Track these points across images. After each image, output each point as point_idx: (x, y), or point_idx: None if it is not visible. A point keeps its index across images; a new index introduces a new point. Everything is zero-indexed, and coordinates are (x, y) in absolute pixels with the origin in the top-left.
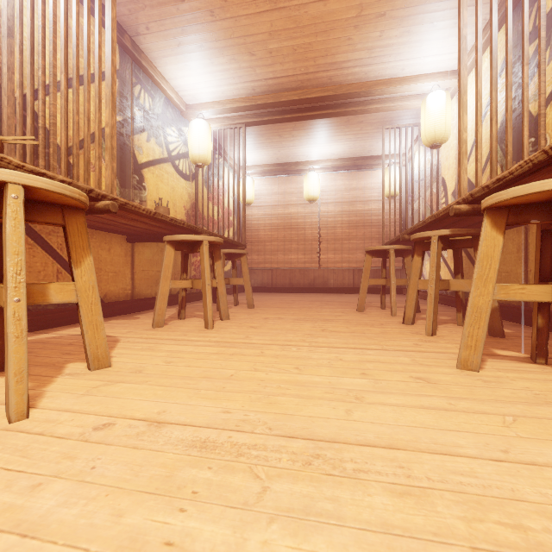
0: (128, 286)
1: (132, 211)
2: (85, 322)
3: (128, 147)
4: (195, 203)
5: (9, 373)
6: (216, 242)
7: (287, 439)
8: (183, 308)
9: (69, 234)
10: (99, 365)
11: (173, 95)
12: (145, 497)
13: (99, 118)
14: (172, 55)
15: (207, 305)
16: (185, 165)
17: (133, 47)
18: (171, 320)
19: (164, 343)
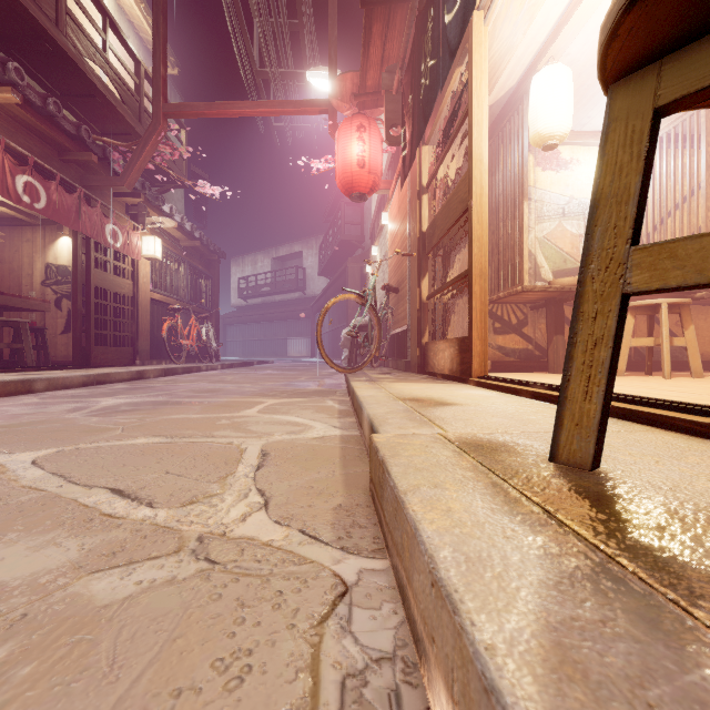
0: None
1: None
2: (689, 355)
3: None
4: None
5: (664, 364)
6: None
7: None
8: None
9: (682, 316)
10: (697, 376)
11: None
12: None
13: None
14: None
15: None
16: None
17: None
18: None
19: None
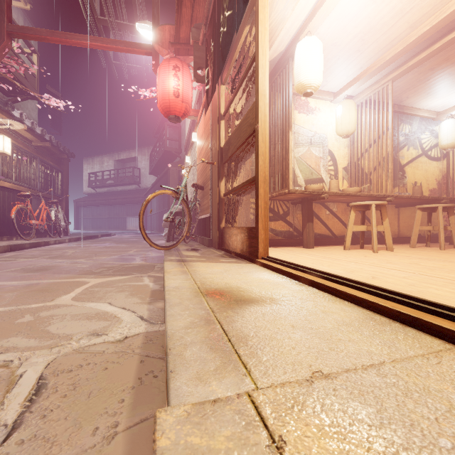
0: (396, 230)
1: (399, 198)
2: (386, 237)
3: (396, 160)
4: (446, 174)
5: (374, 243)
6: (448, 206)
7: (443, 260)
8: (428, 241)
9: (381, 212)
10: (390, 250)
11: (425, 114)
12: (405, 258)
13: (386, 166)
14: (423, 99)
15: (440, 238)
16: (436, 151)
17: (398, 109)
18: (420, 247)
19: (414, 250)
